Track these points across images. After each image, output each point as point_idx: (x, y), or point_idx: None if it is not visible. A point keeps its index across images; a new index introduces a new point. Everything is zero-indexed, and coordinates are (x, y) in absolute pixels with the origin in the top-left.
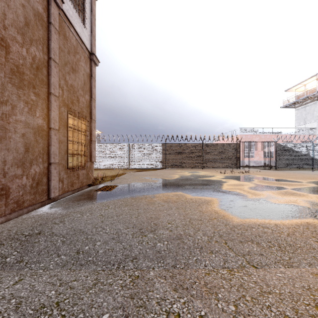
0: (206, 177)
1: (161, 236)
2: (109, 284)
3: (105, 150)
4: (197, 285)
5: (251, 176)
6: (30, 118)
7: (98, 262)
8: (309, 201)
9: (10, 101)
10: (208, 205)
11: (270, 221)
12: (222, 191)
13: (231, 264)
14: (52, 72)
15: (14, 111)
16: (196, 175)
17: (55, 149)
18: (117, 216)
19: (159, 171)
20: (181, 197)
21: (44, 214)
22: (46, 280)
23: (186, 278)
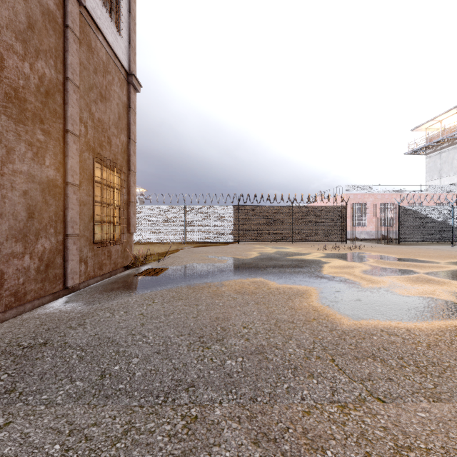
0: (298, 255)
1: (233, 348)
2: (148, 432)
3: (150, 216)
4: (290, 434)
5: (364, 254)
6: (35, 167)
7: (133, 392)
8: (453, 292)
9: (5, 142)
10: (303, 299)
11: (399, 324)
12: (322, 277)
13: (344, 395)
14: (70, 100)
15: (10, 156)
16: (283, 252)
17: (74, 214)
18: (166, 316)
19: (229, 247)
20: (261, 285)
21: (56, 312)
22: (48, 424)
23: (272, 421)
